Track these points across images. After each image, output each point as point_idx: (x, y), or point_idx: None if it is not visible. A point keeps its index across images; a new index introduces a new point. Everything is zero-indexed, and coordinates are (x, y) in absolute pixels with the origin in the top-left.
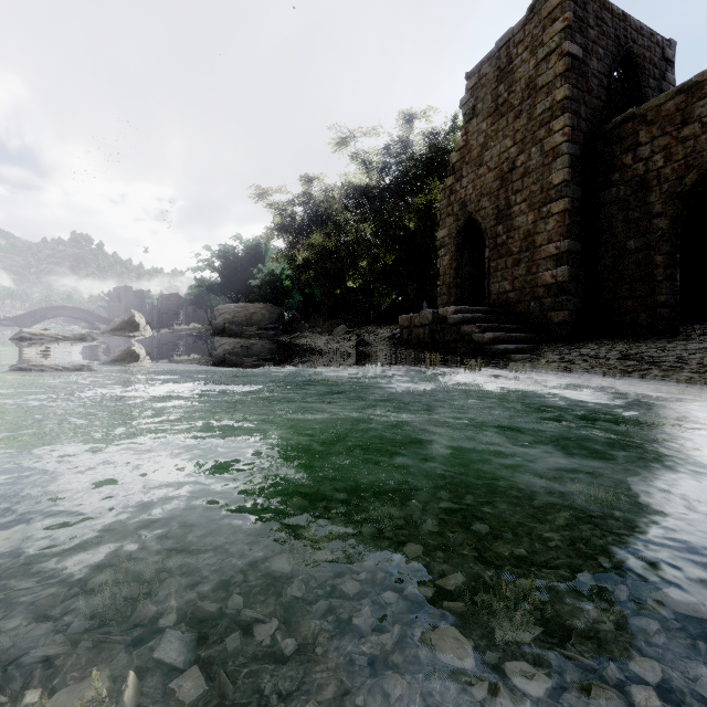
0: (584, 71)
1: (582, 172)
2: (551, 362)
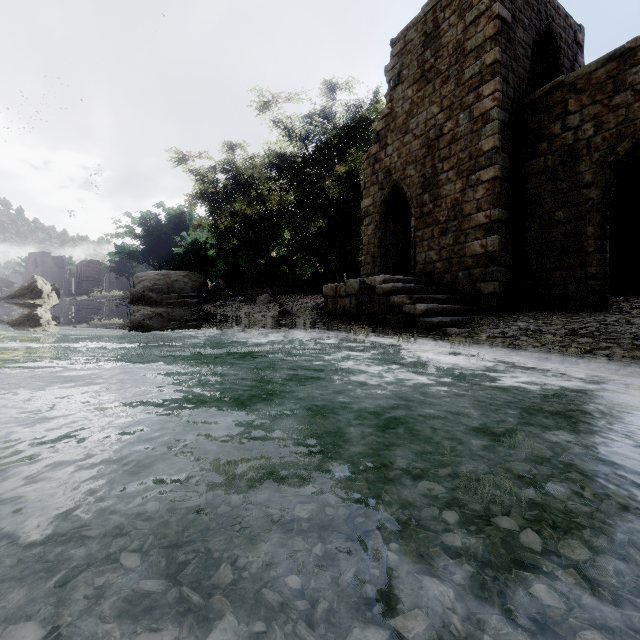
0: (512, 38)
1: (510, 141)
2: (493, 338)
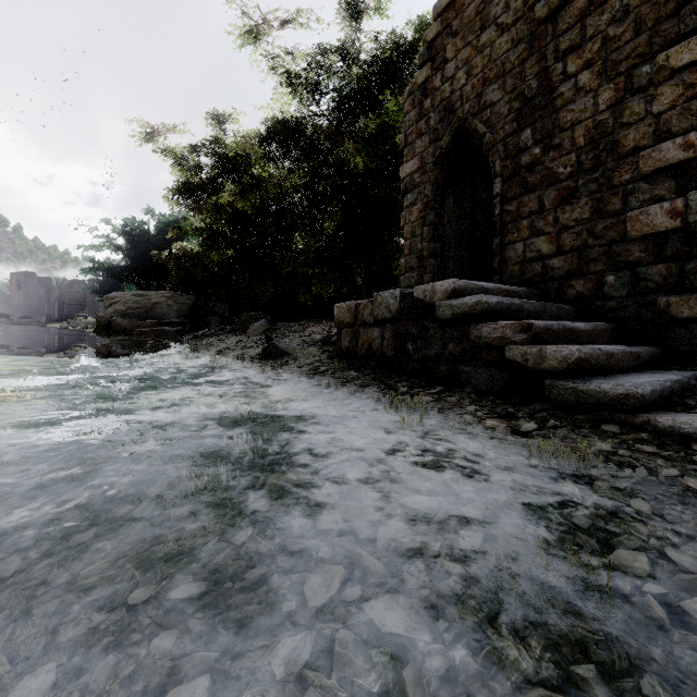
0: None
1: None
2: None
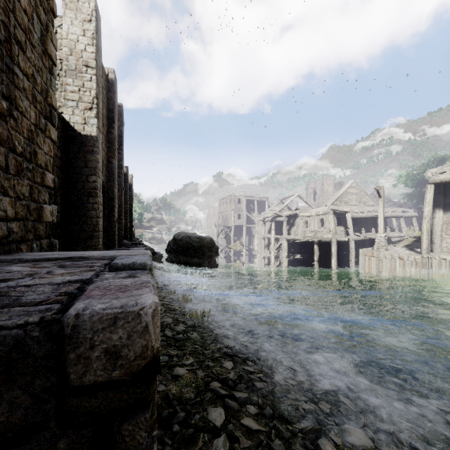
0: None
1: None
2: None
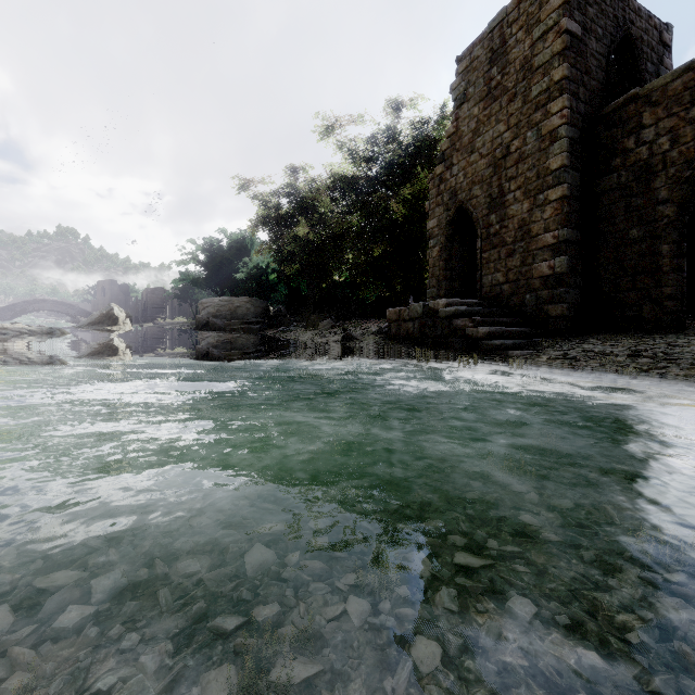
0: (583, 50)
1: (581, 158)
2: (554, 359)
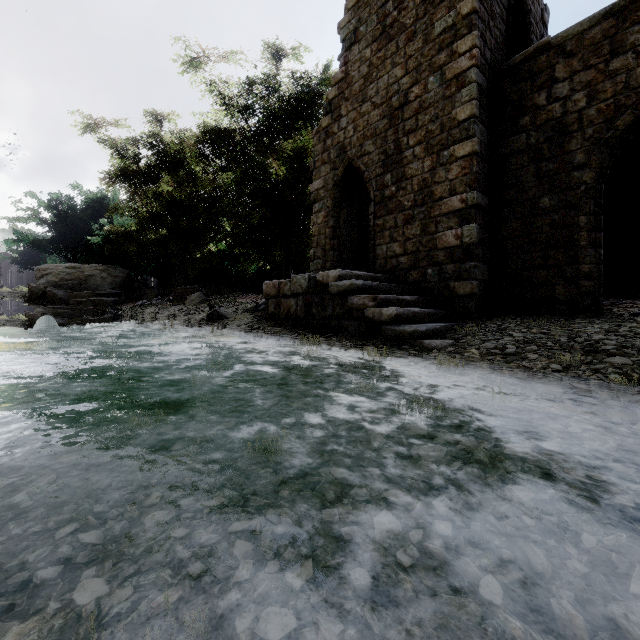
0: None
1: (487, 112)
2: (490, 355)
